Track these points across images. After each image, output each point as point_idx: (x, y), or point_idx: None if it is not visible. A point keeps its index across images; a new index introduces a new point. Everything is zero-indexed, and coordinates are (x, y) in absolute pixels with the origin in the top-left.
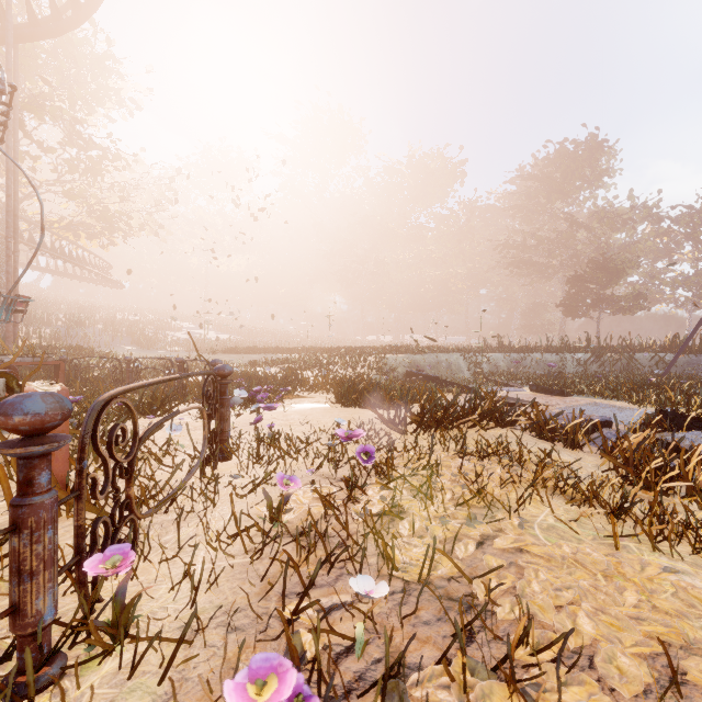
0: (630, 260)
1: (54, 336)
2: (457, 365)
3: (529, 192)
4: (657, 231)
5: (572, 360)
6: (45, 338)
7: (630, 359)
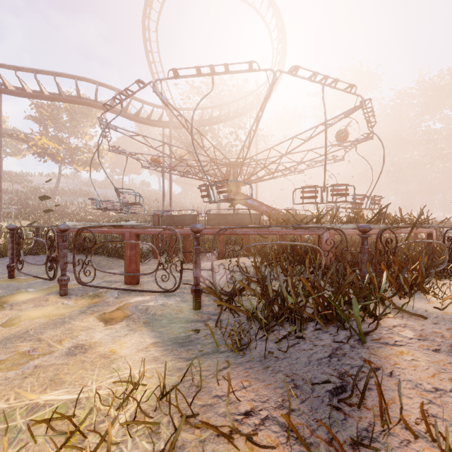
0: None
1: None
2: None
3: None
4: None
5: None
6: None
7: None
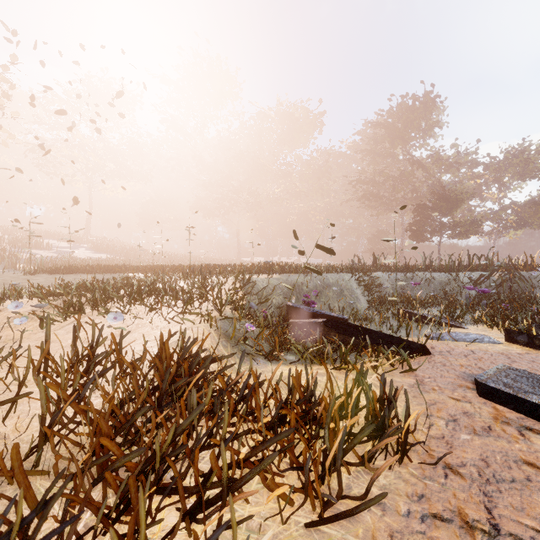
0: (466, 192)
1: None
2: (351, 289)
3: (376, 138)
4: (472, 175)
5: (467, 280)
6: None
7: (520, 278)
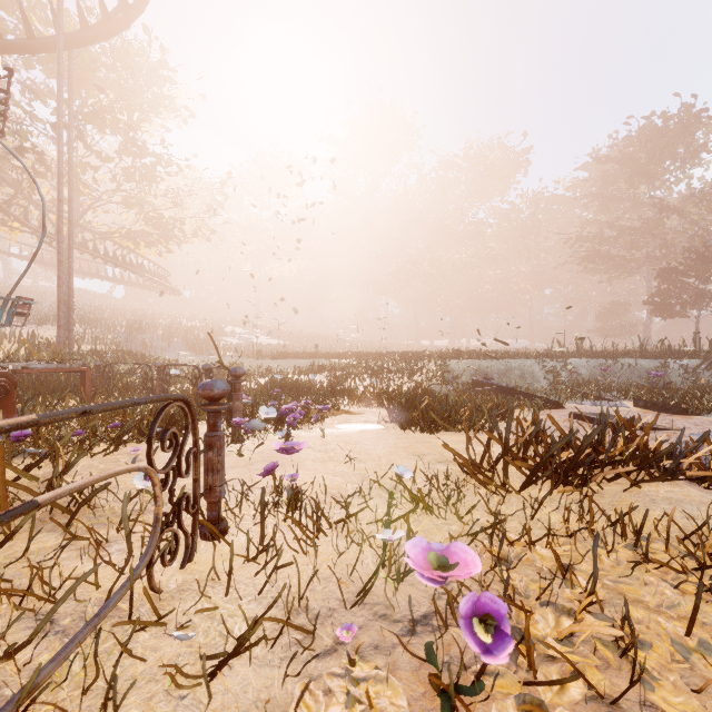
0: None
1: (115, 341)
2: (532, 373)
3: (606, 177)
4: None
5: (677, 367)
6: (107, 344)
7: None
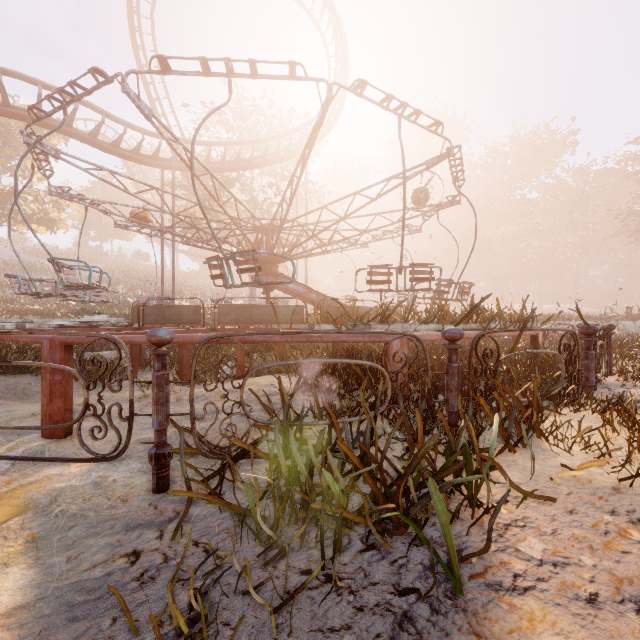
0: None
1: None
2: None
3: None
4: None
5: None
6: None
7: None
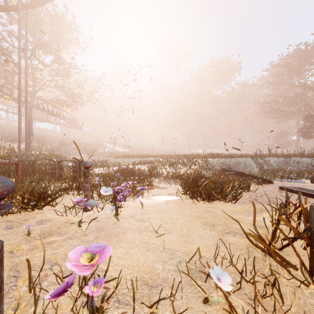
0: None
1: (52, 150)
2: (250, 165)
3: (278, 73)
4: None
5: None
6: (48, 151)
7: None
